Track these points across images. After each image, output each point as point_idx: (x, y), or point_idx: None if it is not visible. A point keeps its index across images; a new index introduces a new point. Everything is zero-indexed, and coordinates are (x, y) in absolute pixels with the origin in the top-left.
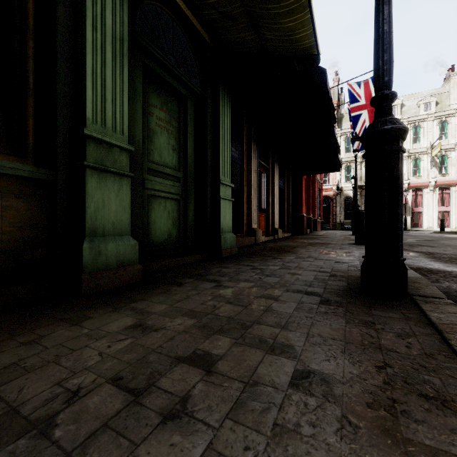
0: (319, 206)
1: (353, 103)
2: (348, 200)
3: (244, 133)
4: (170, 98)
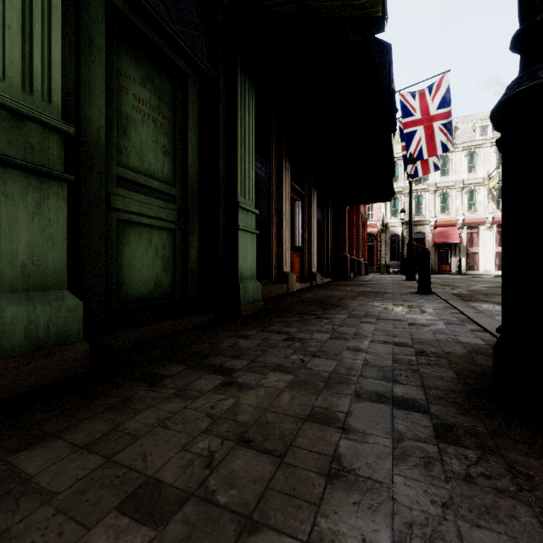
0: (363, 245)
1: (406, 118)
2: (394, 238)
3: (273, 144)
4: (158, 71)
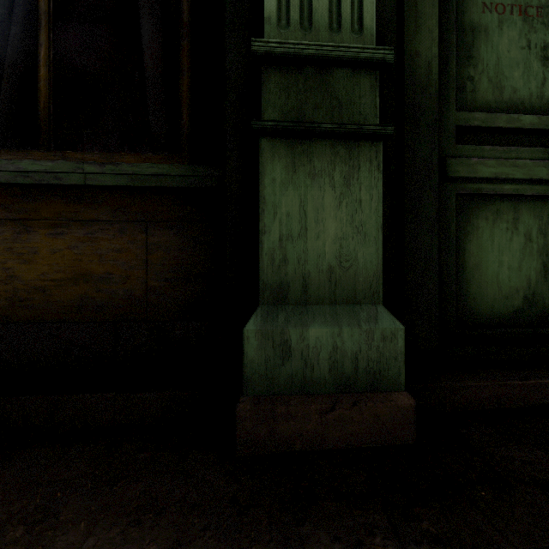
0: None
1: None
2: None
3: None
4: None
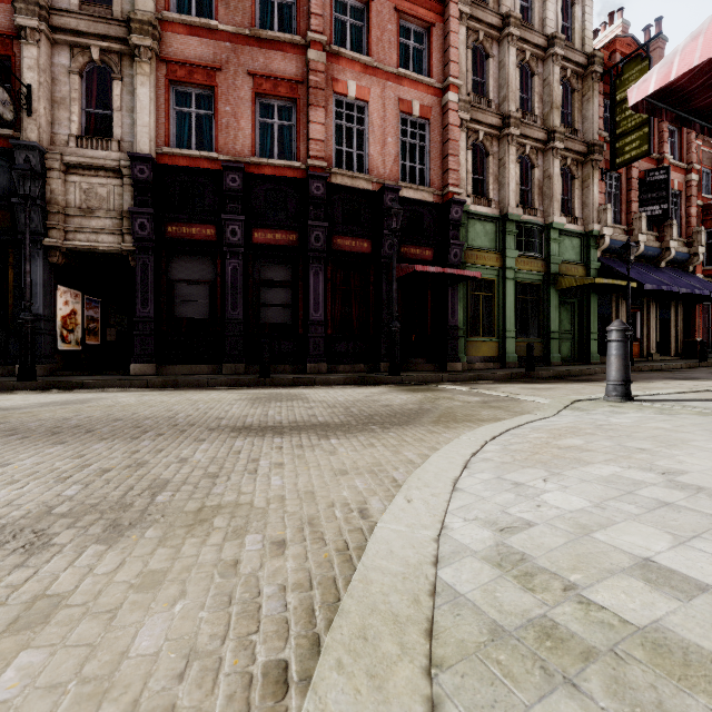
0: None
1: None
2: None
3: (612, 295)
4: (567, 305)
